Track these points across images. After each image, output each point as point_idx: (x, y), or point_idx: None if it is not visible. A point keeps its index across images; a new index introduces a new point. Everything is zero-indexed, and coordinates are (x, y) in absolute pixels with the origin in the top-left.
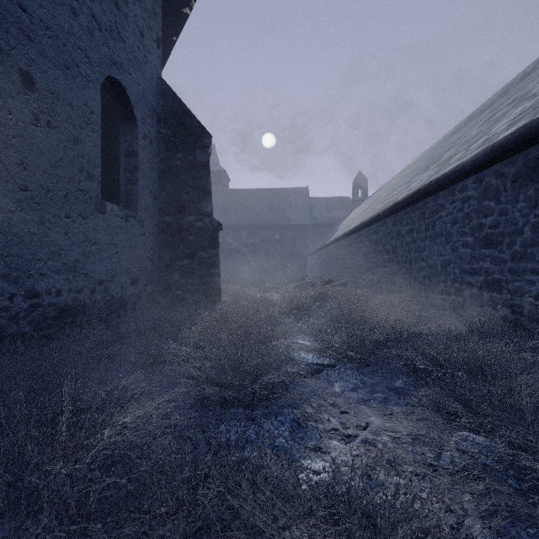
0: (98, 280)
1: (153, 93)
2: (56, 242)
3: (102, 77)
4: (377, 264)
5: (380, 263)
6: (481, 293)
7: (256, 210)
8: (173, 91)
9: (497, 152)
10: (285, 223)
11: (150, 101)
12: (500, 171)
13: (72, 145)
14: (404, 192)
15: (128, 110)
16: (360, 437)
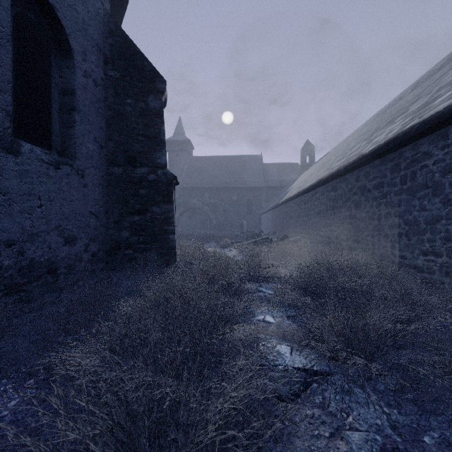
0: (6, 240)
1: (99, 29)
2: None
3: None
4: (336, 220)
5: (339, 219)
6: None
7: (216, 174)
8: (122, 29)
9: None
10: (241, 185)
11: (94, 37)
12: None
13: None
14: (369, 146)
15: (62, 39)
16: None
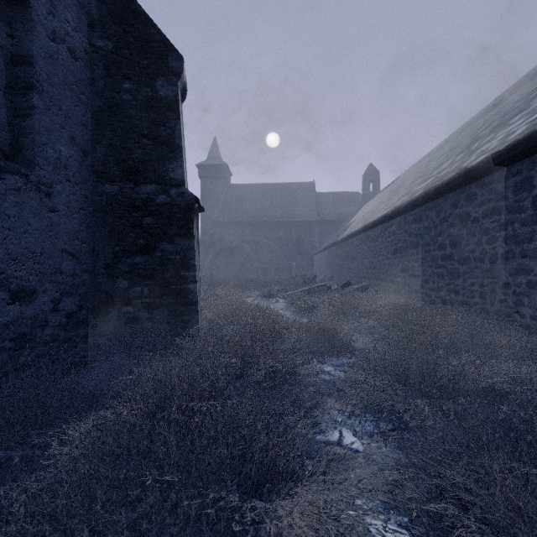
0: None
1: None
2: None
3: None
4: (421, 262)
5: (426, 261)
6: None
7: (259, 205)
8: None
9: None
10: (290, 219)
11: None
12: None
13: None
14: (472, 157)
15: None
16: None
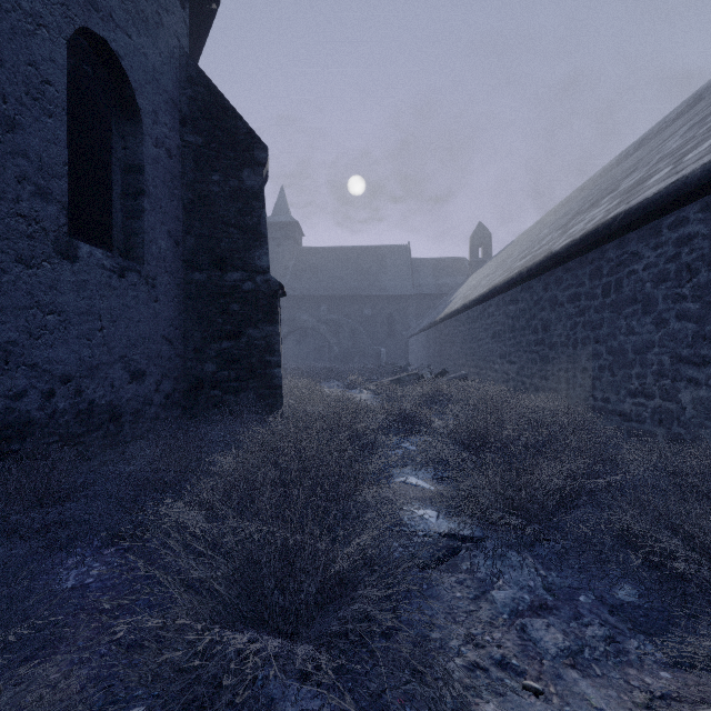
0: (62, 375)
1: (174, 76)
2: None
3: (69, 26)
4: (517, 347)
5: (521, 346)
6: None
7: (339, 275)
8: (205, 76)
9: None
10: (378, 293)
11: (167, 88)
12: None
13: None
14: (562, 239)
15: (127, 96)
16: None
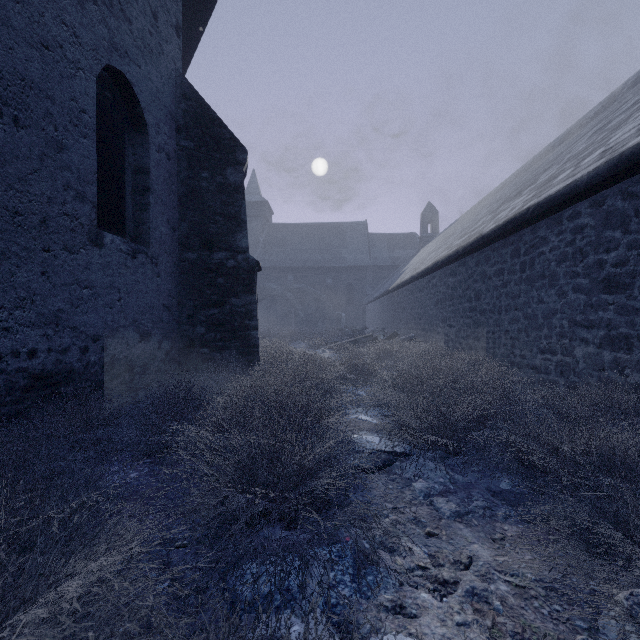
0: (93, 335)
1: (171, 93)
2: (27, 285)
3: (98, 66)
4: (455, 313)
5: (459, 312)
6: (600, 353)
7: (304, 248)
8: (197, 92)
9: (626, 163)
10: (339, 264)
11: (167, 104)
12: (629, 190)
13: (52, 152)
14: (491, 223)
15: (136, 114)
16: (463, 585)
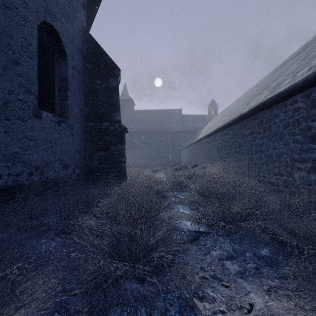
0: (35, 166)
1: (80, 39)
2: None
3: (38, 21)
4: (227, 154)
5: (229, 154)
6: (309, 175)
7: (150, 122)
8: (93, 38)
9: None
10: (167, 130)
11: (77, 44)
12: None
13: (11, 66)
14: (246, 108)
15: (61, 48)
16: None
